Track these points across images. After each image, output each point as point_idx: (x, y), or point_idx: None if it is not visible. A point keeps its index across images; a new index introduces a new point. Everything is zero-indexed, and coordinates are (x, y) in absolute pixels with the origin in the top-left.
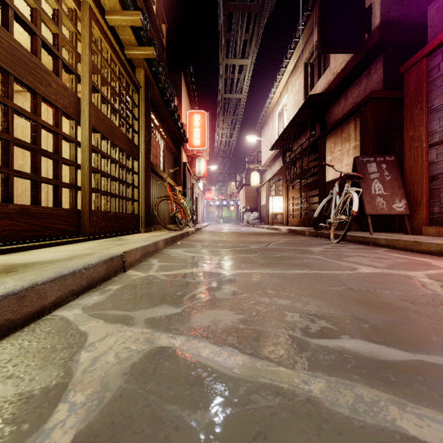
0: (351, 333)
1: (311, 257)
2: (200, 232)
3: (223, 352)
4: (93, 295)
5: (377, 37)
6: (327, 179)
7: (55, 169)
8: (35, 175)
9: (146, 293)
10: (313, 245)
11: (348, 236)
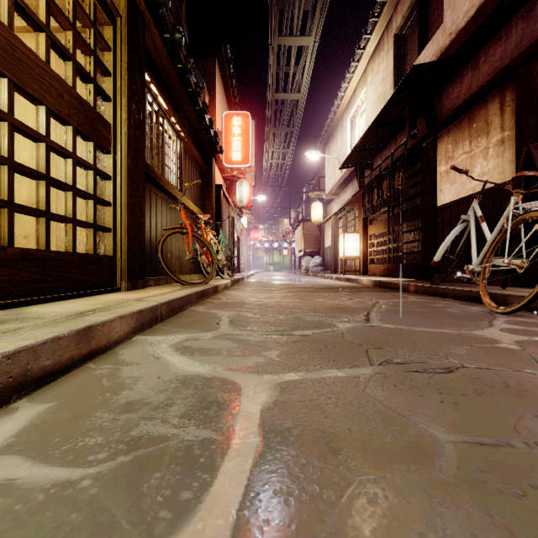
0: None
1: None
2: (240, 285)
3: None
4: None
5: None
6: (440, 202)
7: None
8: None
9: None
10: (465, 319)
11: (517, 298)
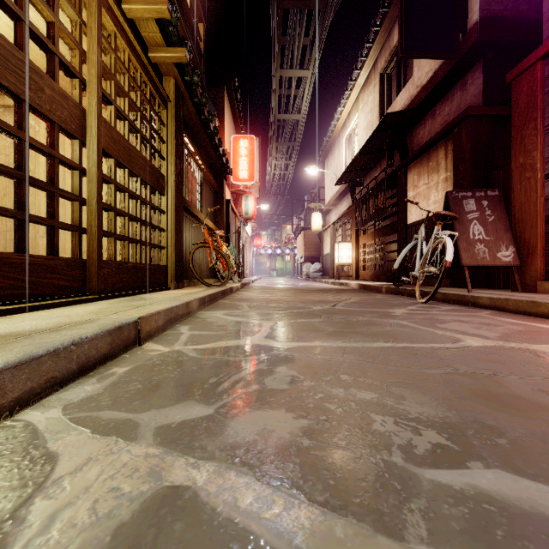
0: (483, 457)
1: (395, 322)
2: (247, 288)
3: (276, 499)
4: (87, 384)
5: (475, 37)
6: (409, 221)
7: (50, 204)
8: (20, 212)
9: (164, 380)
10: (393, 305)
11: (438, 294)
